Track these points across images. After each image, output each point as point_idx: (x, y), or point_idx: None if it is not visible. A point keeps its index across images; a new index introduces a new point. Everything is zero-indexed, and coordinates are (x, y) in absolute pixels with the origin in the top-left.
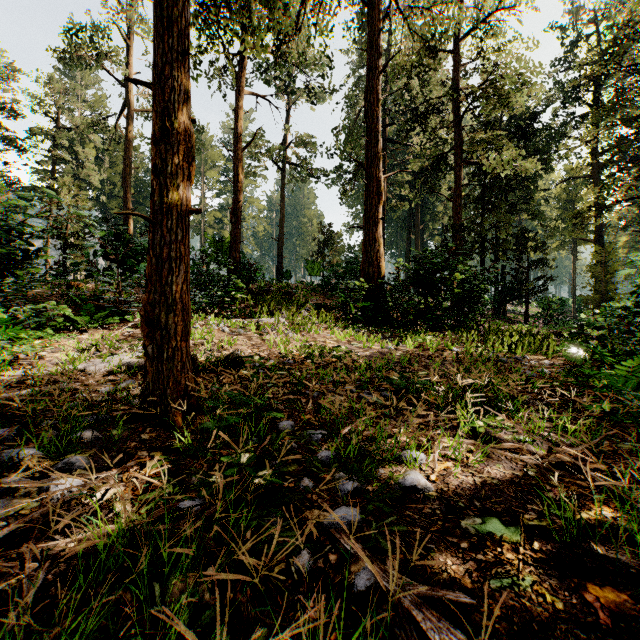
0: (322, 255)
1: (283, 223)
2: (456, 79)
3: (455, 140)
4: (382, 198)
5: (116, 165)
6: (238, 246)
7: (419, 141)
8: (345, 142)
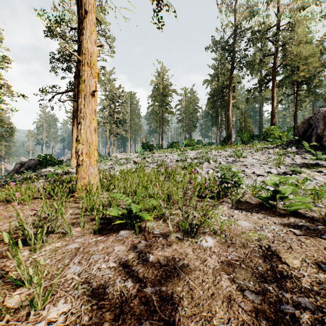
0: None
1: None
2: None
3: None
4: None
5: None
6: None
7: None
8: None
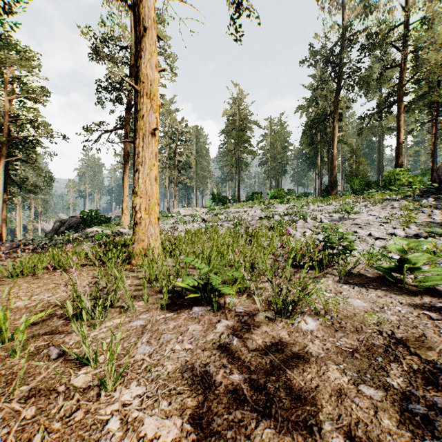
0: None
1: None
2: None
3: None
4: None
5: None
6: None
7: None
8: None
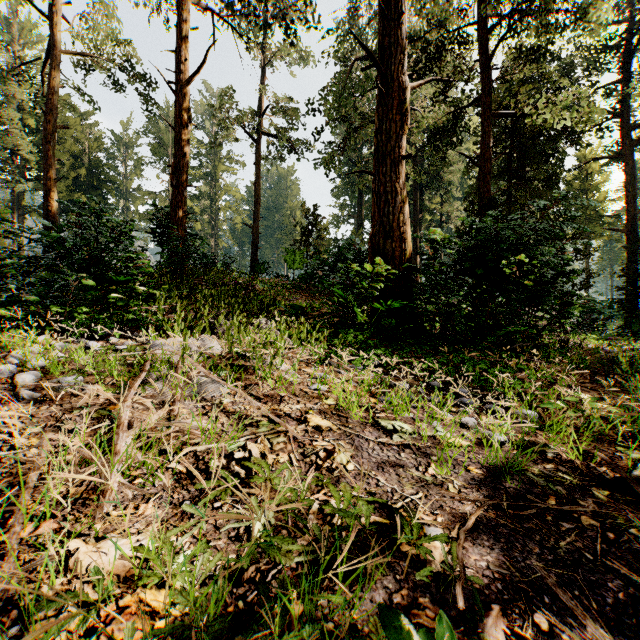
0: (305, 243)
1: (258, 206)
2: (484, 4)
3: (483, 86)
4: (407, 121)
5: (65, 141)
6: (183, 221)
7: (425, 104)
8: (334, 100)
